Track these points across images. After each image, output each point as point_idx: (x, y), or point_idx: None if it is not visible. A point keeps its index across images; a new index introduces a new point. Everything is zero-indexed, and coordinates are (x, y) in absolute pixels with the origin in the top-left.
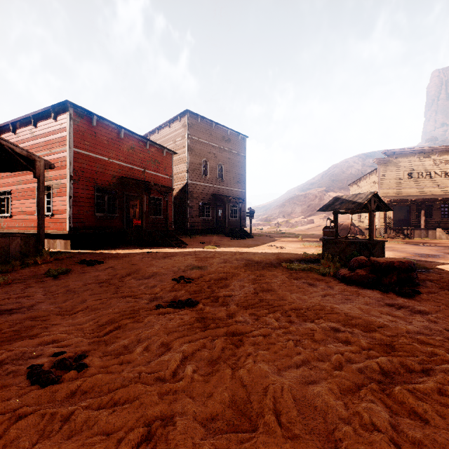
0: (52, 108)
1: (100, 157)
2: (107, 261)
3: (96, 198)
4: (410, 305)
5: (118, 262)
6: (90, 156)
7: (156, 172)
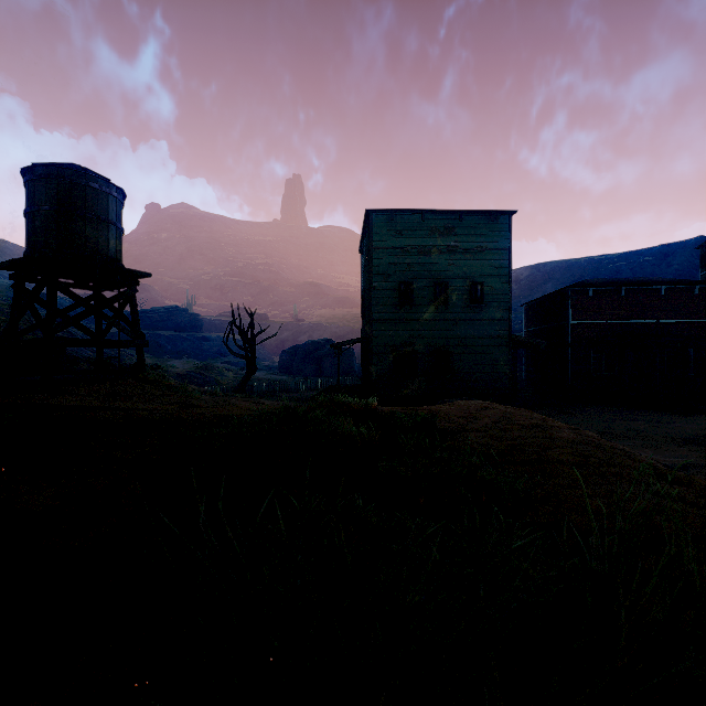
0: (557, 292)
1: (597, 322)
2: (579, 415)
3: (593, 359)
4: (697, 469)
5: (585, 416)
6: (586, 323)
7: (679, 318)
